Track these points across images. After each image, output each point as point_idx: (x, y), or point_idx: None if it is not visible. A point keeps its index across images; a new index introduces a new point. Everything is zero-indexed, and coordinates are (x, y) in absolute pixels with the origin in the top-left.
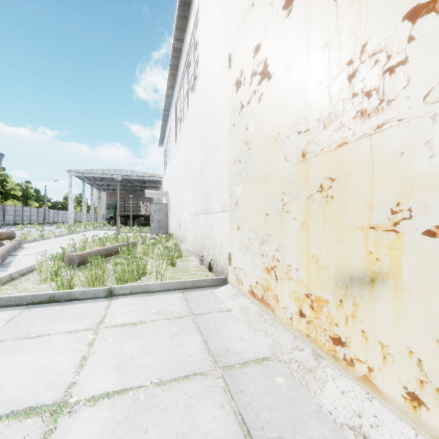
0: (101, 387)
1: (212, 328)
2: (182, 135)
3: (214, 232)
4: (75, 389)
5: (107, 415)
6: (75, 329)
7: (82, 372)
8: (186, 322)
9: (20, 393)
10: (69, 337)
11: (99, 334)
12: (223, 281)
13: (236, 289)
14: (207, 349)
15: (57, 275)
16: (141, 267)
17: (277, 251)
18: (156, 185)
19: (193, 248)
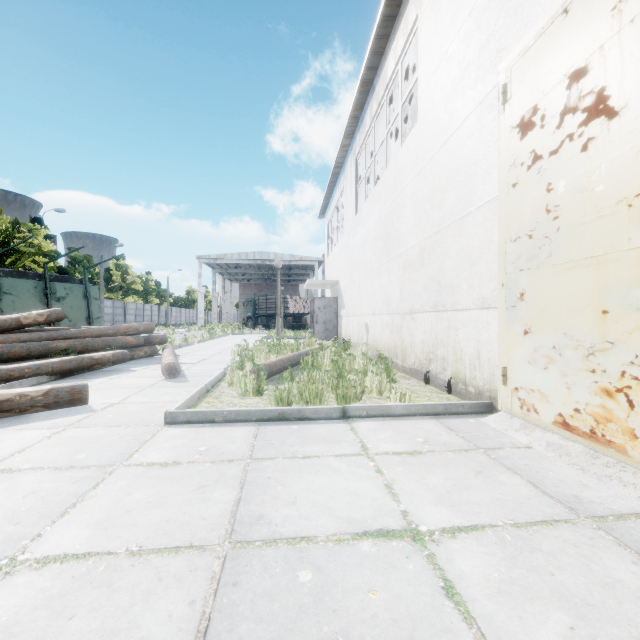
0: (443, 520)
1: (525, 467)
2: (373, 201)
3: (458, 337)
4: (414, 518)
5: (482, 550)
6: (342, 453)
7: (402, 501)
8: (480, 457)
9: (353, 514)
10: (344, 461)
11: (377, 461)
12: (488, 407)
13: (520, 419)
14: (544, 493)
15: (259, 388)
16: (361, 383)
17: (633, 365)
18: (306, 272)
19: (402, 360)
